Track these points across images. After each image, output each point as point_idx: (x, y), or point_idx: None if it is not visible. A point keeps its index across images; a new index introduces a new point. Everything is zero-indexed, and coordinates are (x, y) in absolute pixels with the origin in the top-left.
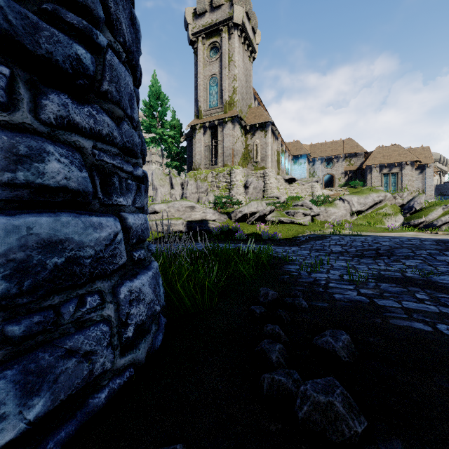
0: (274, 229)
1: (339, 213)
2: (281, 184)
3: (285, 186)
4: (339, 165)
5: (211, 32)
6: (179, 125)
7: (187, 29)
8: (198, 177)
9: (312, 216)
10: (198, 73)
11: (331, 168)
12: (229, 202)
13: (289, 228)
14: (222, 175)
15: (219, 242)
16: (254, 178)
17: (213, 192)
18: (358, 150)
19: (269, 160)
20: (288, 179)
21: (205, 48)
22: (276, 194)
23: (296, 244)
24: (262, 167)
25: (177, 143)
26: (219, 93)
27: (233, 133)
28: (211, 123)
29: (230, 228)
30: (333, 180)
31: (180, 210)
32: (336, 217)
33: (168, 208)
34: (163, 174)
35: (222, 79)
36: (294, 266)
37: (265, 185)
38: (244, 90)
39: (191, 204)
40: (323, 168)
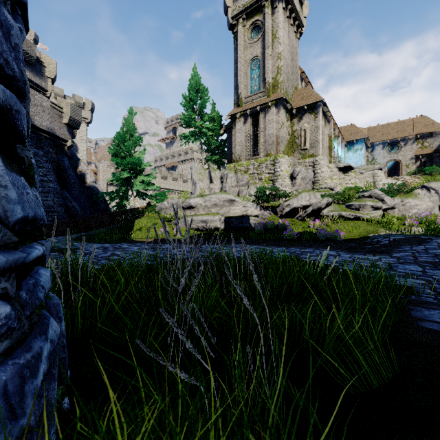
0: (333, 227)
1: (423, 206)
2: (334, 174)
3: (338, 176)
4: (407, 148)
5: (252, 11)
6: (219, 117)
7: (227, 13)
8: (238, 170)
9: (384, 210)
10: (238, 58)
11: (396, 153)
12: (274, 194)
13: (353, 225)
14: (265, 166)
15: (263, 243)
16: (302, 167)
17: (255, 185)
18: (434, 129)
19: (320, 146)
20: (343, 167)
21: (245, 30)
22: (330, 185)
23: (380, 250)
24: (311, 154)
25: (216, 136)
26: (262, 76)
27: (277, 118)
28: (252, 110)
29: (276, 225)
30: (399, 167)
31: (217, 204)
32: (418, 210)
33: (204, 202)
34: (202, 168)
35: (264, 60)
36: (436, 312)
37: (315, 175)
38: (289, 70)
39: (229, 197)
40: (386, 154)
